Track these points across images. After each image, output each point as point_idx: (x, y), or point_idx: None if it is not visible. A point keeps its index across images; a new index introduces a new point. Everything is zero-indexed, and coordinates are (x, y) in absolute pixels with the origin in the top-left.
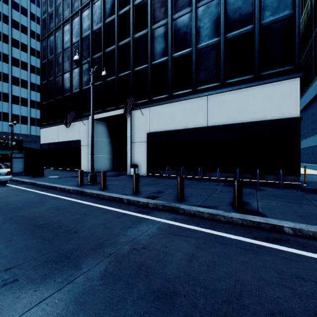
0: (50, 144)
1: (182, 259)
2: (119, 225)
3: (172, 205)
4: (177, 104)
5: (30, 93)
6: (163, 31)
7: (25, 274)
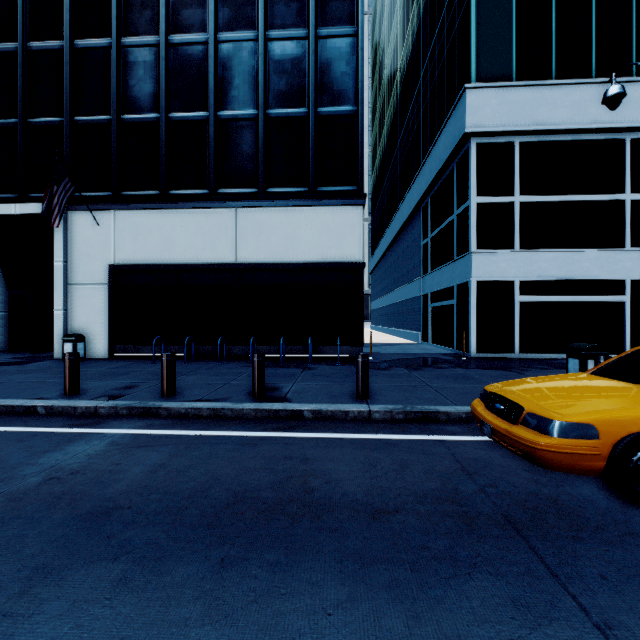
0: None
1: (142, 472)
2: (22, 452)
3: (147, 405)
4: (179, 214)
5: None
6: (148, 58)
7: None
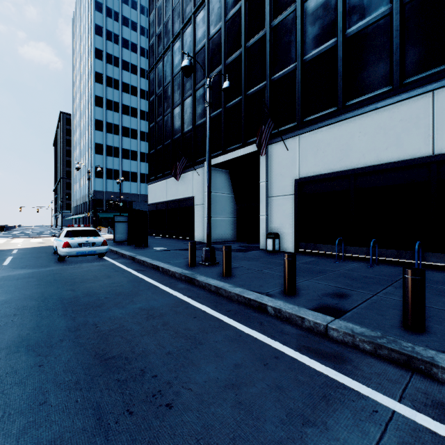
0: (158, 204)
1: None
2: (274, 403)
3: (405, 350)
4: (356, 121)
5: (140, 144)
6: None
7: None
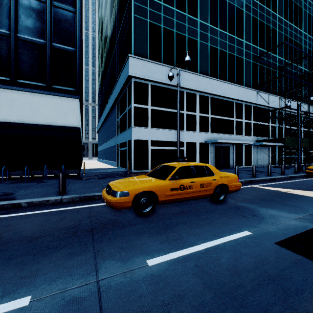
0: None
1: None
2: None
3: None
4: None
5: None
6: None
7: None
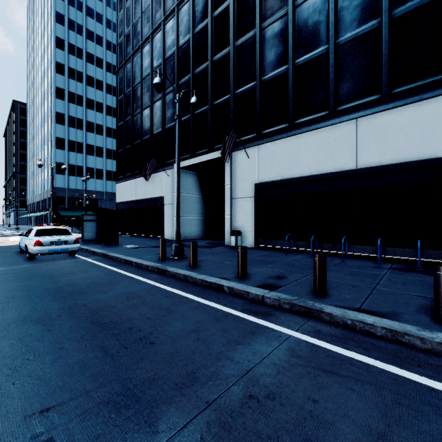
0: (127, 203)
1: None
2: (220, 337)
3: (307, 305)
4: (303, 137)
5: (106, 140)
6: (279, 27)
7: (67, 428)
